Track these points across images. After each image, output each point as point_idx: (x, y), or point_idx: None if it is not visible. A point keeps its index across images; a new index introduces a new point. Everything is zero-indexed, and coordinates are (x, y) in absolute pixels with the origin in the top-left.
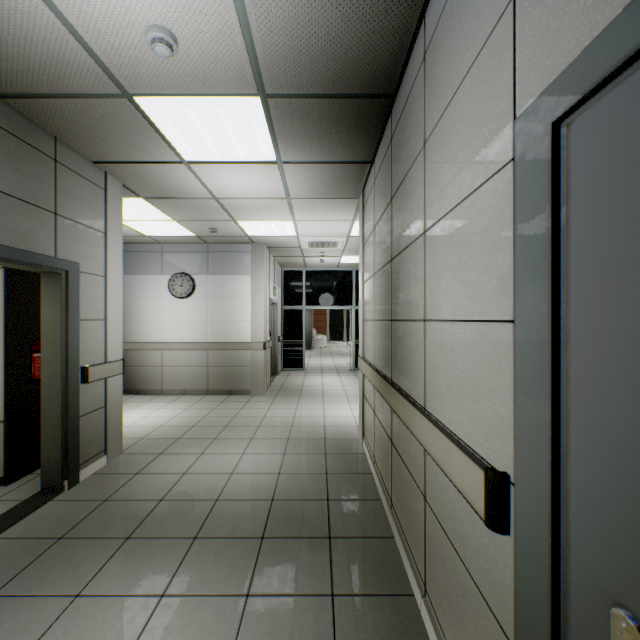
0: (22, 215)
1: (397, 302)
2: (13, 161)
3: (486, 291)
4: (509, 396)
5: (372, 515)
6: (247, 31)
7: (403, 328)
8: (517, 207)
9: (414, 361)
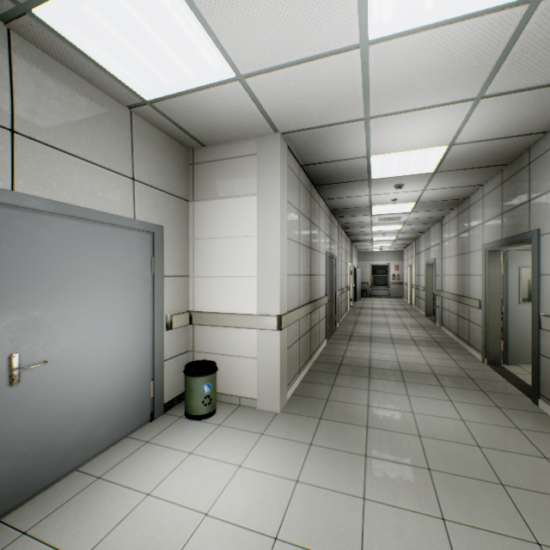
0: (517, 215)
1: (313, 268)
2: (514, 189)
3: (324, 270)
4: (325, 285)
5: (318, 366)
6: (370, 188)
7: (315, 278)
8: (327, 262)
9: (317, 287)
